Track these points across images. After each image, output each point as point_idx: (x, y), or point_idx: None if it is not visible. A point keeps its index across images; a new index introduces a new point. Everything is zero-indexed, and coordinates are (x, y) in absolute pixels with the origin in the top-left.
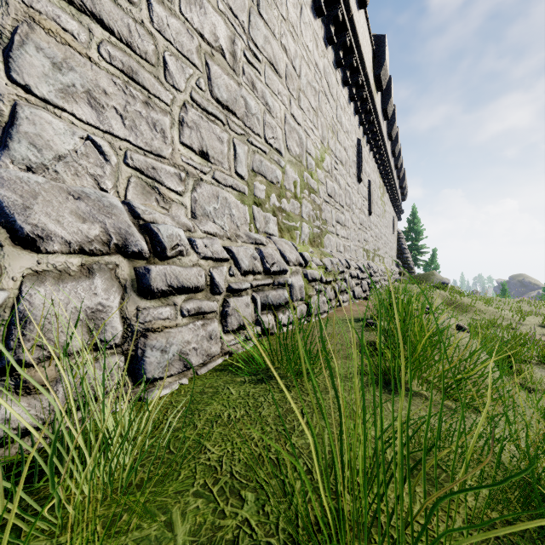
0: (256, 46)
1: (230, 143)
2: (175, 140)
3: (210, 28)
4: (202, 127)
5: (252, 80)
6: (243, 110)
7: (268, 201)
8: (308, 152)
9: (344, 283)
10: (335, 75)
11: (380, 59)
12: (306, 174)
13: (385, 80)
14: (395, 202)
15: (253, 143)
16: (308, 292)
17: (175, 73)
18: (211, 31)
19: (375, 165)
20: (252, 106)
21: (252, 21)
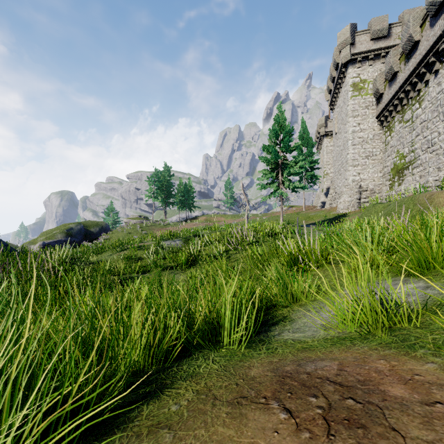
0: None
1: None
2: (442, 158)
3: None
4: None
5: None
6: None
7: None
8: None
9: None
10: None
11: None
12: None
13: None
14: None
15: None
16: None
17: (442, 145)
18: None
19: None
20: None
21: None
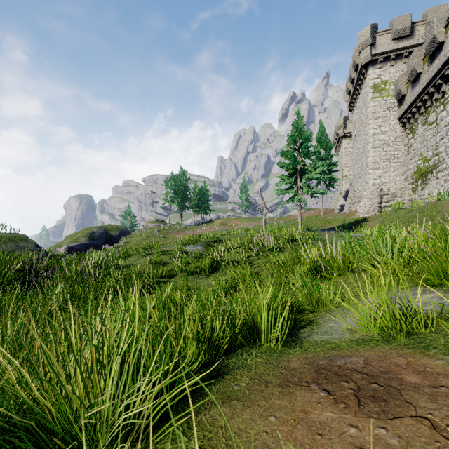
0: None
1: None
2: None
3: None
4: None
5: None
6: None
7: None
8: None
9: None
10: None
11: None
12: None
13: None
14: None
15: None
16: None
17: None
18: None
19: None
20: None
21: None
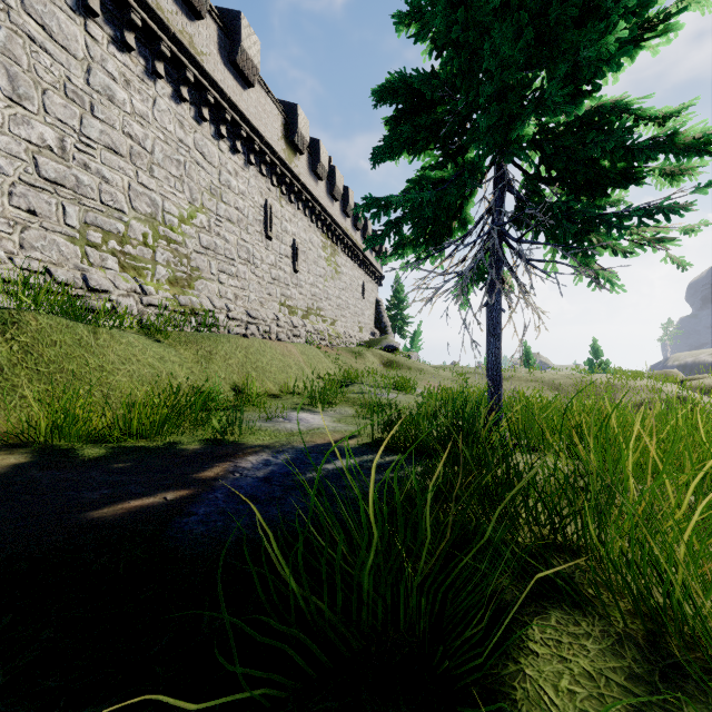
0: (90, 139)
1: (59, 205)
2: (6, 203)
3: (38, 136)
4: (30, 196)
5: (85, 162)
6: (75, 183)
7: (106, 245)
8: (167, 211)
9: (210, 319)
10: (216, 145)
11: (293, 126)
12: (164, 229)
13: (304, 145)
14: (365, 265)
15: (86, 205)
16: (143, 312)
17: (6, 166)
18: (39, 137)
19: (310, 225)
20: (85, 180)
21: (85, 123)
